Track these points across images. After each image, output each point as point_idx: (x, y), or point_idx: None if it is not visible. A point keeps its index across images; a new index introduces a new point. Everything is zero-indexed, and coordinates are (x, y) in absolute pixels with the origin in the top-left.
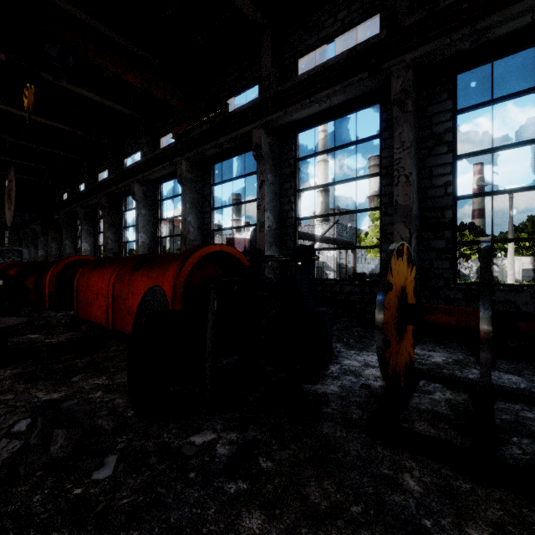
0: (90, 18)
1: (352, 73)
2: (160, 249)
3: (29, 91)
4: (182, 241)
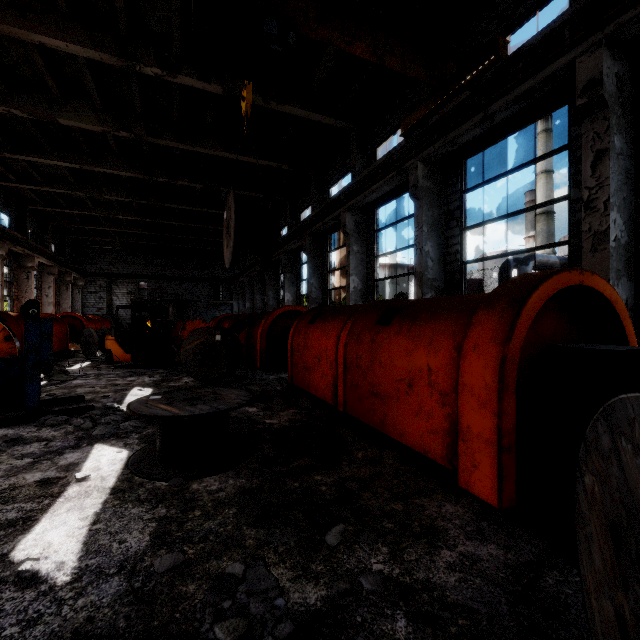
0: None
1: None
2: (375, 296)
3: (247, 89)
4: (416, 281)
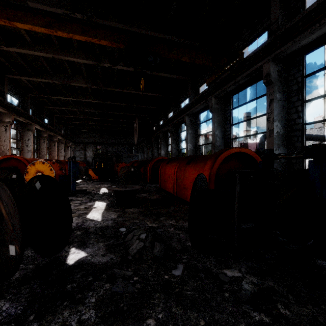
0: (166, 35)
1: None
2: (199, 152)
3: (142, 81)
4: (212, 146)
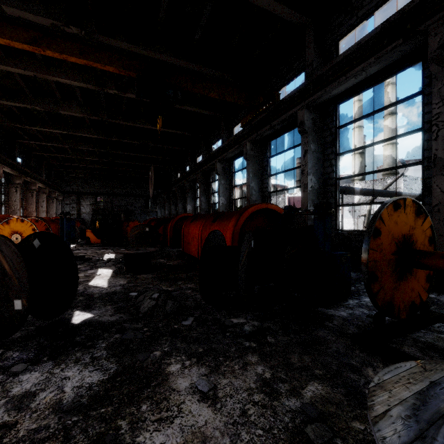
0: (190, 63)
1: (386, 43)
2: (233, 208)
3: (160, 120)
4: (247, 201)
